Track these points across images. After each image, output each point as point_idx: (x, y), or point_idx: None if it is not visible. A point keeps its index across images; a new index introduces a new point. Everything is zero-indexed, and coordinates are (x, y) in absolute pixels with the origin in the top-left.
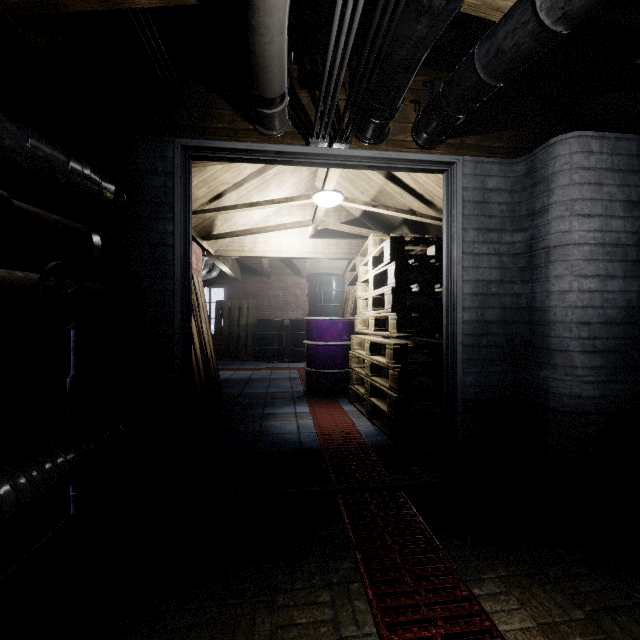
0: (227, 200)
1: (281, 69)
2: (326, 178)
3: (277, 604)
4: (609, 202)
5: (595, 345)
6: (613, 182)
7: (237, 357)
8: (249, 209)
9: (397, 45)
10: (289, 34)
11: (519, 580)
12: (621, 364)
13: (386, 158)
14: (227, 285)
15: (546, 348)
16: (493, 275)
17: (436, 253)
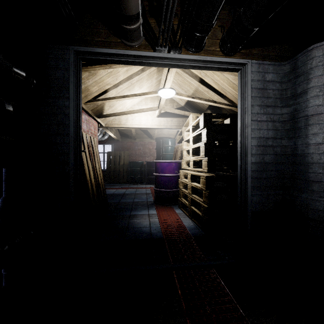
0: (110, 94)
1: None
2: (166, 80)
3: None
4: None
5: None
6: None
7: (118, 181)
8: (122, 99)
9: None
10: None
11: None
12: None
13: (204, 60)
14: (113, 143)
15: (305, 179)
16: (269, 134)
17: (230, 123)
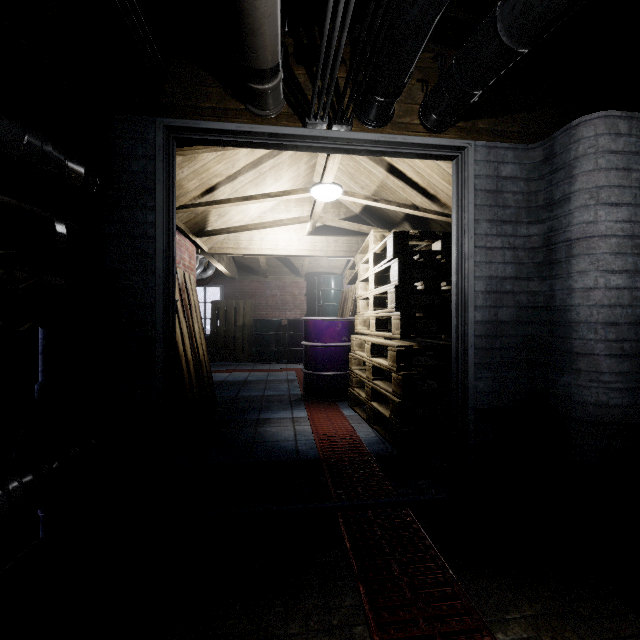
0: (221, 194)
1: (274, 34)
2: (325, 169)
3: None
4: (638, 189)
5: (623, 348)
6: None
7: (233, 358)
8: (243, 203)
9: (407, 2)
10: (284, 5)
11: (548, 621)
12: None
13: (391, 142)
14: (223, 284)
15: (567, 351)
16: (507, 271)
17: (442, 249)
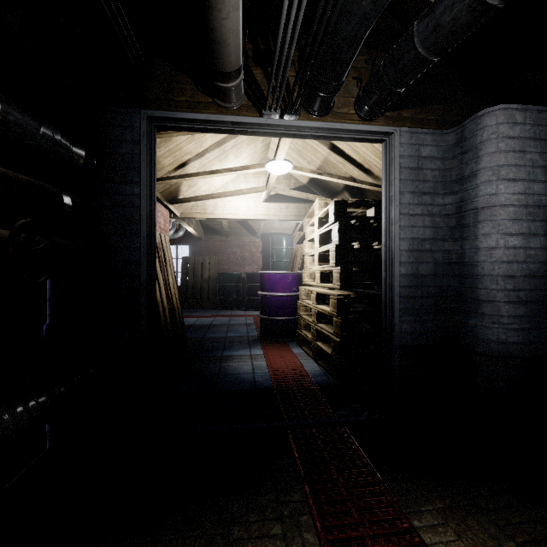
0: (191, 168)
1: (237, 45)
2: (277, 148)
3: (232, 537)
4: (531, 168)
5: (519, 296)
6: (535, 150)
7: (200, 305)
8: (210, 176)
9: (343, 21)
10: (244, 17)
11: (455, 512)
12: (542, 313)
13: (331, 128)
14: (192, 243)
15: (475, 299)
16: (427, 233)
17: (375, 214)
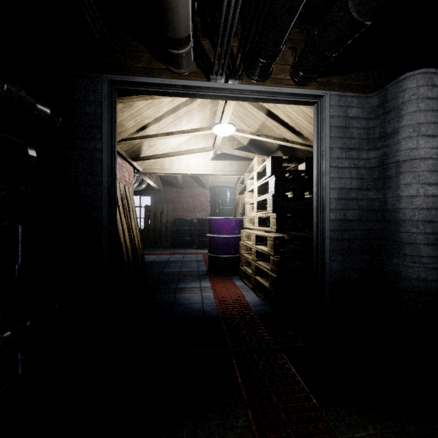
0: (150, 131)
1: (186, 12)
2: (223, 113)
3: None
4: None
5: (437, 239)
6: None
7: (160, 245)
8: (166, 137)
9: None
10: None
11: None
12: None
13: (270, 92)
14: (153, 194)
15: (396, 241)
16: (353, 184)
17: (305, 168)
